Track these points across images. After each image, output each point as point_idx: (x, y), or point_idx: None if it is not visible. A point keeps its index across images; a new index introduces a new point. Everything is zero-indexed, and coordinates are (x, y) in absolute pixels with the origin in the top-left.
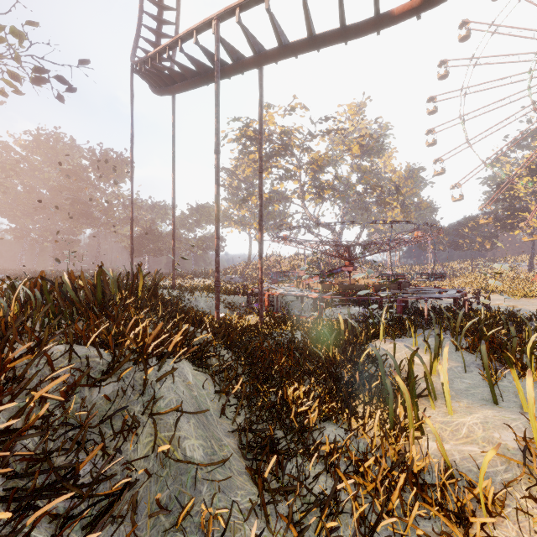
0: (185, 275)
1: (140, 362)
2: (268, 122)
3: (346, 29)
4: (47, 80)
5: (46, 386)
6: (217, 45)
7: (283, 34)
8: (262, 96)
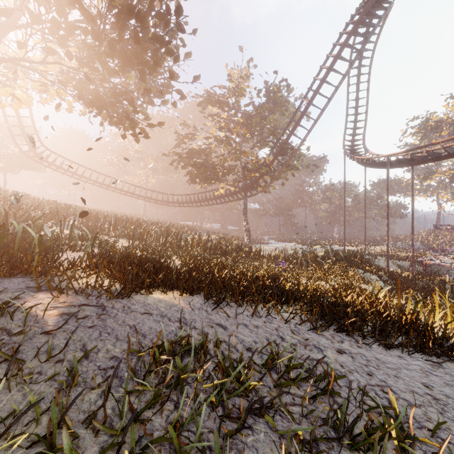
0: (369, 243)
1: (368, 273)
2: (450, 112)
3: (452, 155)
4: (309, 167)
5: (359, 272)
6: (387, 167)
7: (420, 157)
8: (413, 173)
